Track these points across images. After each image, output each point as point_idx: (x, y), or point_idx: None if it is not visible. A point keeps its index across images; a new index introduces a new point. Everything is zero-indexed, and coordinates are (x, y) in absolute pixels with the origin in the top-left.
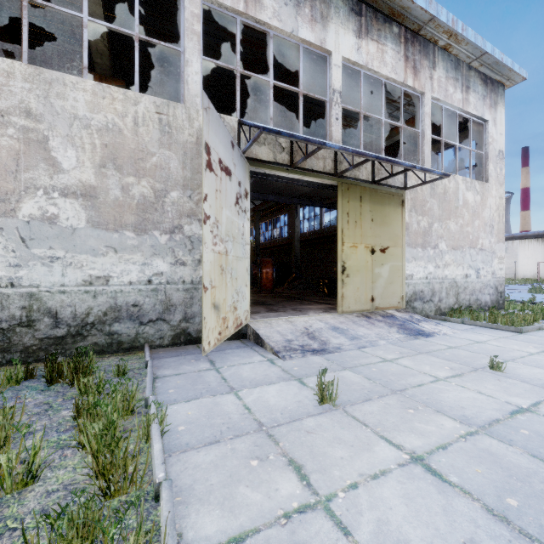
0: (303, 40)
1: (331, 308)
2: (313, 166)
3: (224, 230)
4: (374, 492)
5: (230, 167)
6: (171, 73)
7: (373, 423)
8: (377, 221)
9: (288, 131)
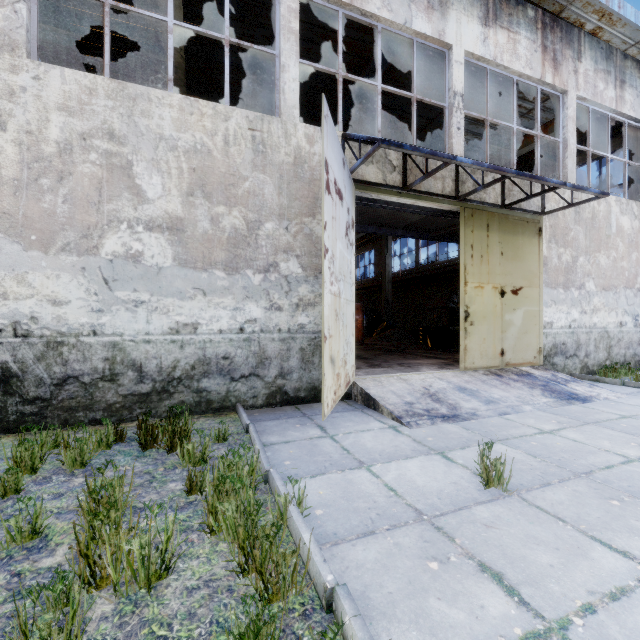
0: (418, 33)
1: (445, 363)
2: (429, 187)
3: (338, 267)
4: (624, 621)
5: (342, 189)
6: (248, 87)
7: (571, 518)
8: (508, 255)
9: None
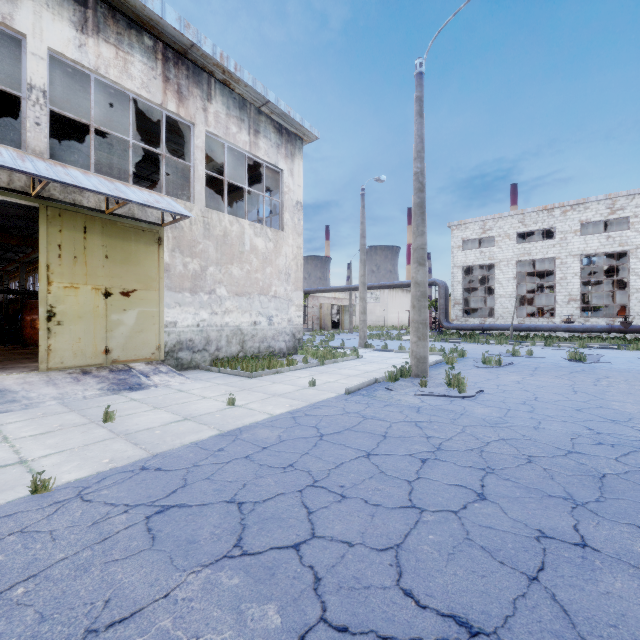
0: None
1: None
2: None
3: None
4: None
5: None
6: None
7: None
8: (116, 259)
9: None
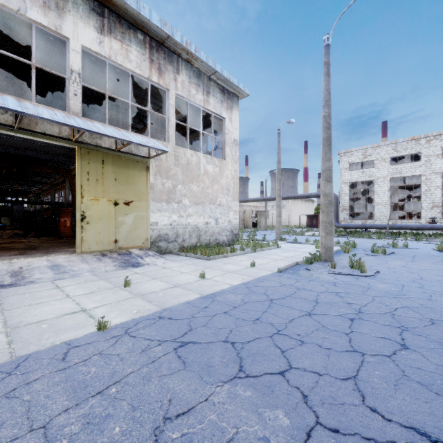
0: (35, 21)
1: None
2: (46, 130)
3: None
4: None
5: None
6: None
7: None
8: (121, 180)
9: (2, 95)
